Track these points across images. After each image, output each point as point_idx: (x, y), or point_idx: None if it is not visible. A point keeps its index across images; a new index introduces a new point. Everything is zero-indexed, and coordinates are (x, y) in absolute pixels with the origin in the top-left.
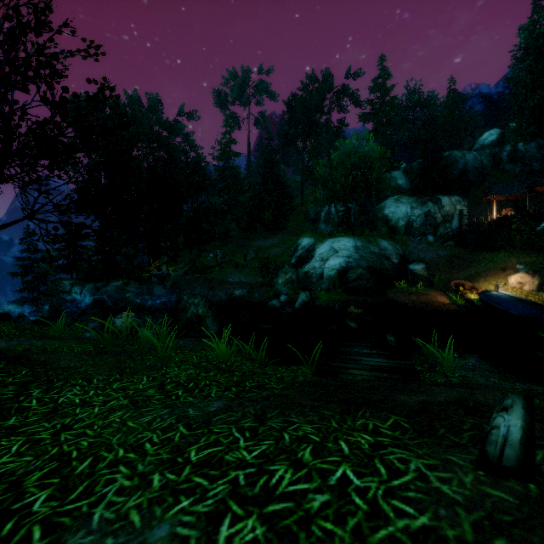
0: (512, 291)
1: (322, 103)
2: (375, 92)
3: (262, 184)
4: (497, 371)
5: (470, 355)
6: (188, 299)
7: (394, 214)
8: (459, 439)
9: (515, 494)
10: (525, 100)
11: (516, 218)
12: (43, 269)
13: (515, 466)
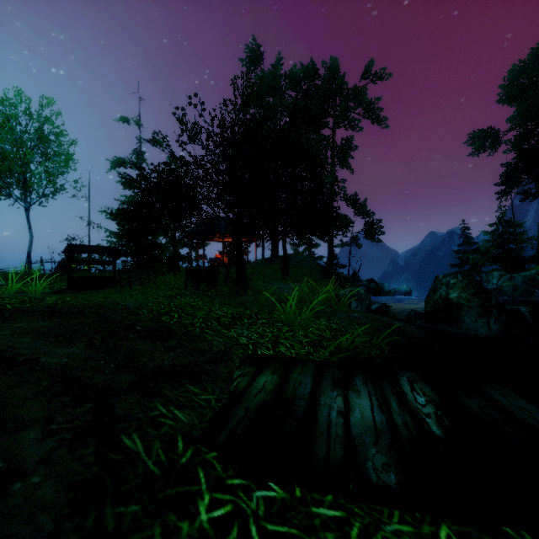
0: None
1: None
2: None
3: None
4: None
5: None
6: (442, 278)
7: None
8: None
9: None
10: None
11: None
12: (474, 260)
13: None
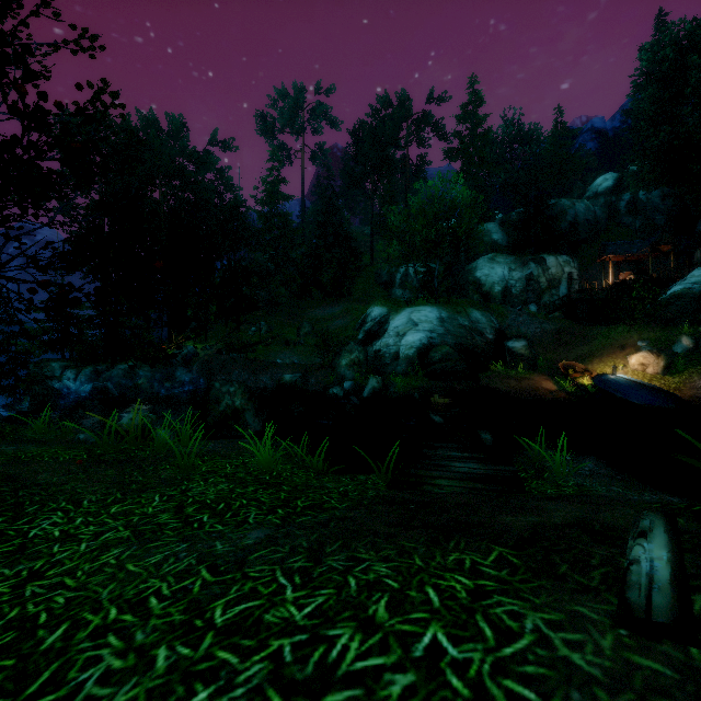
0: (632, 374)
1: (397, 134)
2: (464, 122)
3: (320, 237)
4: (620, 478)
5: (586, 457)
6: (221, 387)
7: (488, 277)
8: (588, 580)
9: (673, 664)
10: (648, 138)
11: (637, 284)
12: (23, 346)
13: (670, 622)
